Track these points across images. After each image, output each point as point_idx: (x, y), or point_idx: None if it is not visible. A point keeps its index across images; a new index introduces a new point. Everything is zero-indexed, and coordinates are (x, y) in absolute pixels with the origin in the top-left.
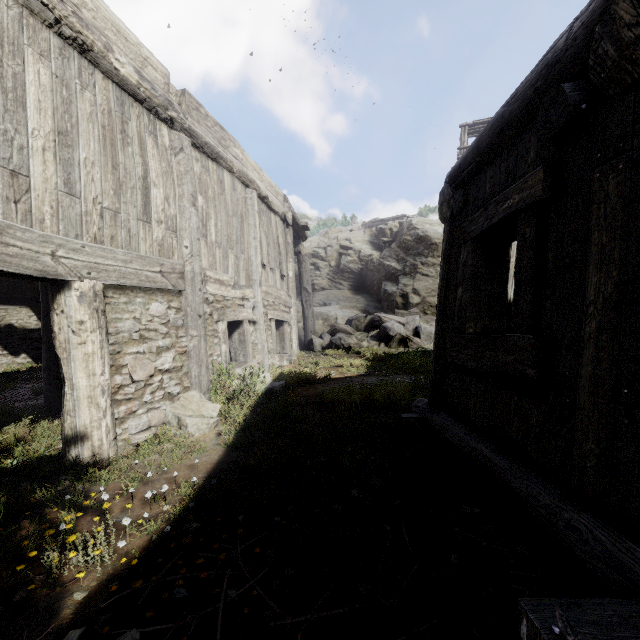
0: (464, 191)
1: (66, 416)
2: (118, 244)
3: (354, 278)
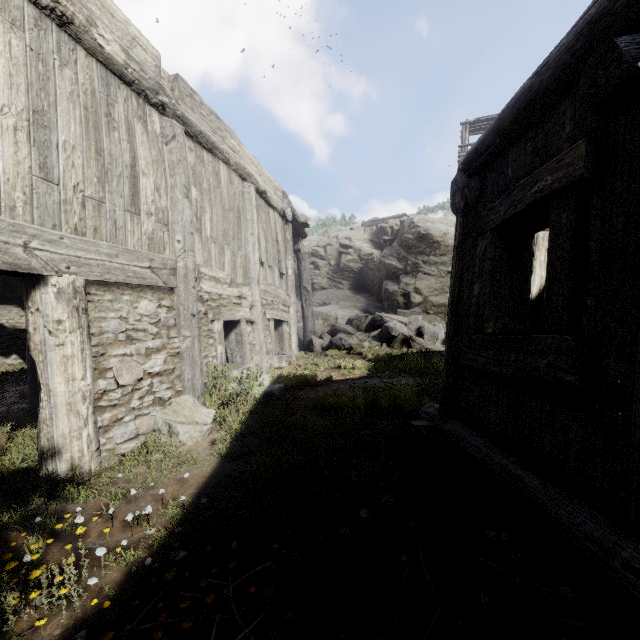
0: (481, 178)
1: (42, 425)
2: (102, 236)
3: (354, 277)
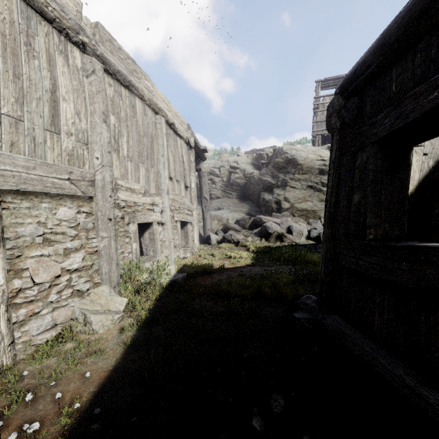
0: (359, 97)
1: None
2: (20, 151)
3: (240, 190)
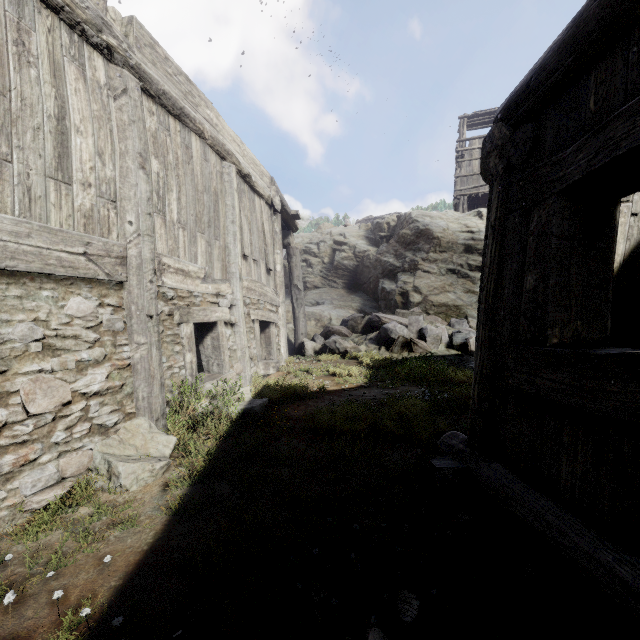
0: (534, 124)
1: None
2: (5, 208)
3: (349, 276)
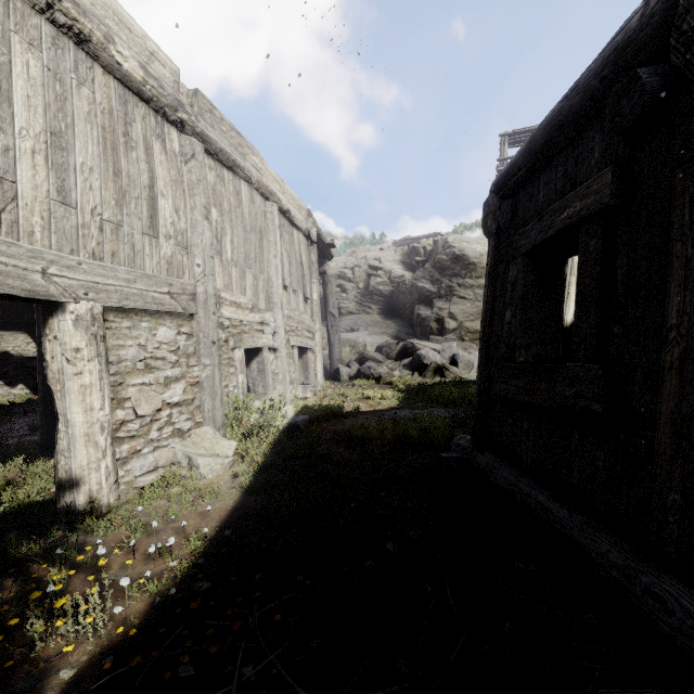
0: (513, 201)
1: (60, 457)
2: (120, 261)
3: (384, 301)
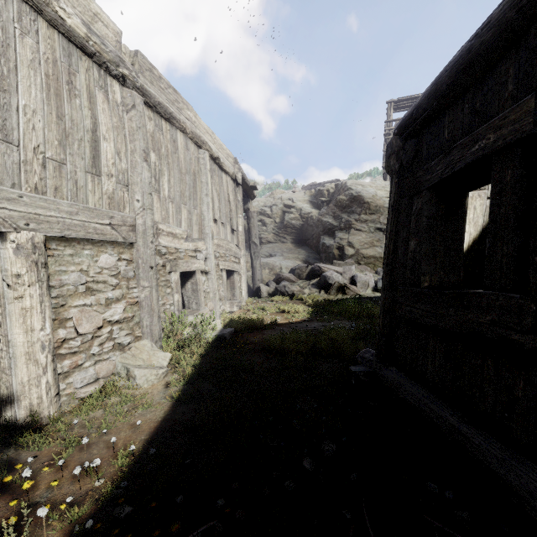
0: (416, 141)
1: (1, 374)
2: (63, 195)
3: (296, 233)
